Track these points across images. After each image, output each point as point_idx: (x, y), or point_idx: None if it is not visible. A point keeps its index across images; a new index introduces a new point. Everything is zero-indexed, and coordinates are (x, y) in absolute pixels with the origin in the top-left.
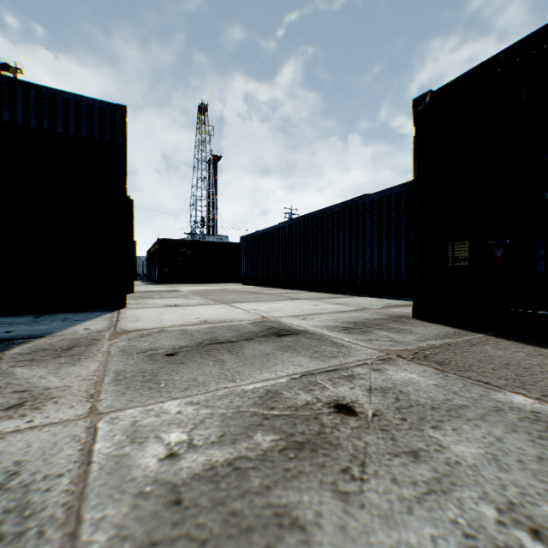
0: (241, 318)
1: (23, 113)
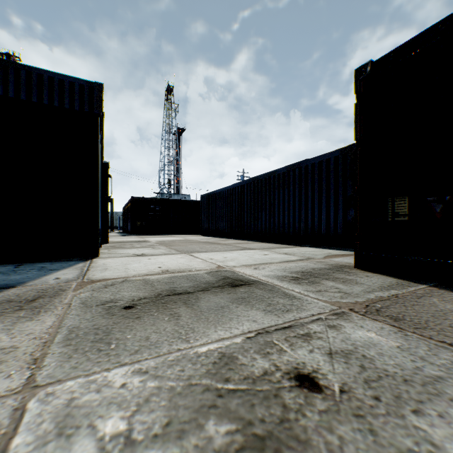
0: (199, 267)
1: (14, 89)
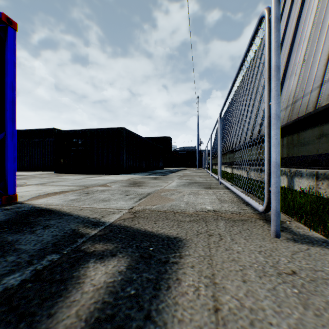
0: None
1: None
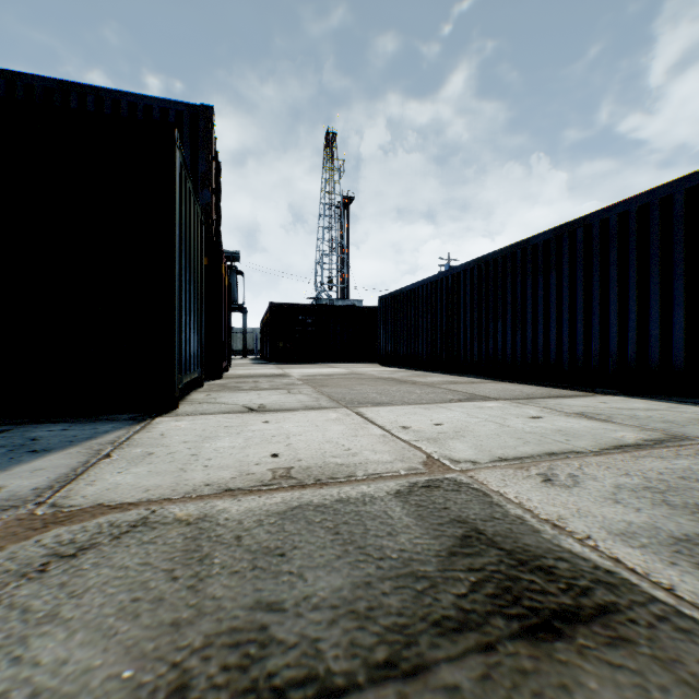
0: (376, 462)
1: None
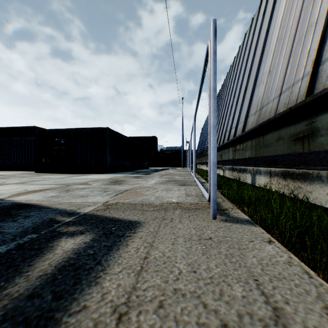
0: None
1: None
